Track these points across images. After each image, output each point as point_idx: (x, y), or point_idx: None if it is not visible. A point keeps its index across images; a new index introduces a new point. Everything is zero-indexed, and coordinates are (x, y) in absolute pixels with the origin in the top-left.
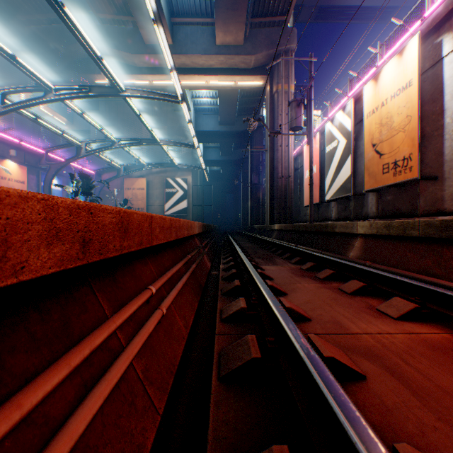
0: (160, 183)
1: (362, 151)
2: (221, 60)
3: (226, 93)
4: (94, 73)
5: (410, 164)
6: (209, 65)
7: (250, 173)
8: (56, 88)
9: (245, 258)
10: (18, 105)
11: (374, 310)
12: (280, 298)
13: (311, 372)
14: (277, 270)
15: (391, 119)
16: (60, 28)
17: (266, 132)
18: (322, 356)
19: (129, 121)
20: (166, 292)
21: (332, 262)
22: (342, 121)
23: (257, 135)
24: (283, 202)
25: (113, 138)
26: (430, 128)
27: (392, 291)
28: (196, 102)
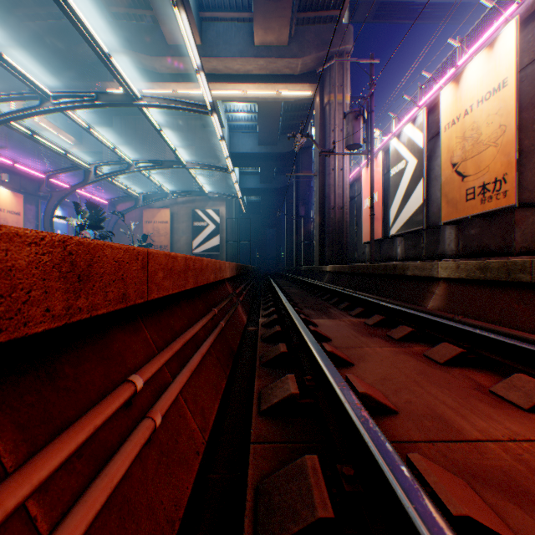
0: (187, 215)
1: (437, 174)
2: (261, 64)
3: (267, 105)
4: (105, 80)
5: (504, 188)
6: (246, 71)
7: (295, 204)
8: (54, 96)
9: (293, 311)
10: (8, 116)
11: (487, 393)
12: (348, 375)
13: None
14: (334, 326)
15: (477, 130)
16: (63, 25)
17: (315, 152)
18: (447, 512)
19: (150, 140)
20: (172, 375)
21: (408, 315)
22: (412, 136)
23: (305, 158)
24: (336, 237)
25: (129, 159)
26: (530, 141)
27: (507, 362)
28: (230, 117)
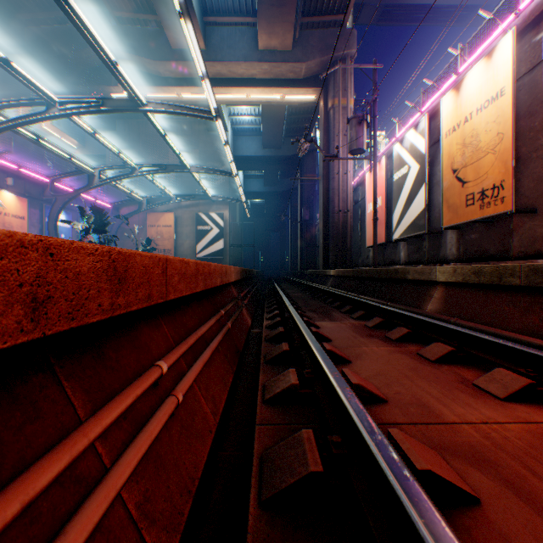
0: (190, 219)
1: (439, 179)
2: (265, 69)
3: (271, 109)
4: (110, 84)
5: (501, 194)
6: (250, 75)
7: (299, 207)
8: (61, 101)
9: (296, 313)
10: (14, 122)
11: (470, 386)
12: (344, 369)
13: (412, 521)
14: (335, 328)
15: (476, 137)
16: (68, 29)
17: (320, 156)
18: (414, 468)
19: (154, 144)
20: (187, 365)
21: (406, 318)
22: (415, 142)
23: (309, 161)
24: (340, 241)
25: (133, 164)
26: (527, 148)
27: (492, 359)
28: (234, 120)
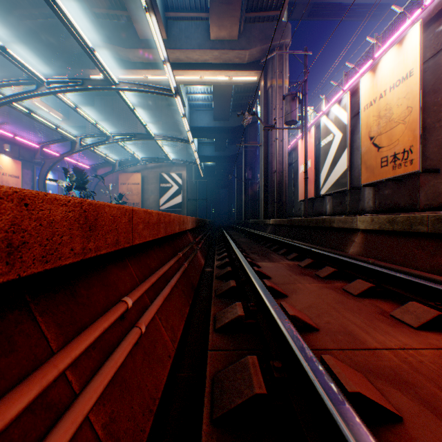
0: (155, 178)
1: (359, 145)
2: (216, 55)
3: (221, 88)
4: (89, 68)
5: (410, 157)
6: (203, 60)
7: (244, 168)
8: (48, 81)
9: (241, 255)
10: (10, 98)
11: (387, 316)
12: (282, 303)
13: None
14: (274, 267)
15: (390, 111)
16: (54, 23)
17: (260, 127)
18: (345, 390)
19: (125, 116)
20: (150, 300)
21: (332, 259)
22: (338, 114)
23: (251, 131)
24: (277, 196)
25: (108, 133)
26: (431, 119)
27: (405, 293)
28: (191, 98)
